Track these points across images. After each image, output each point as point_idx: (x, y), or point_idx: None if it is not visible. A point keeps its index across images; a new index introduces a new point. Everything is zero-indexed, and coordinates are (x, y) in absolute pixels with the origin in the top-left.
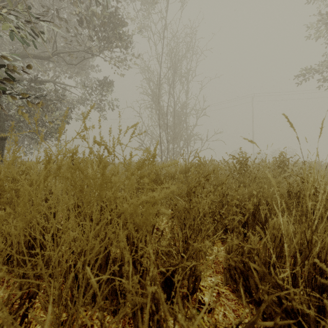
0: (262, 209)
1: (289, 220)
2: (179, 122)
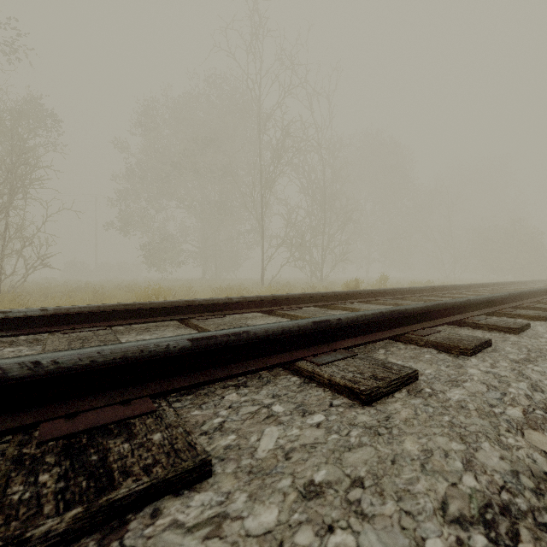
0: None
1: None
2: None
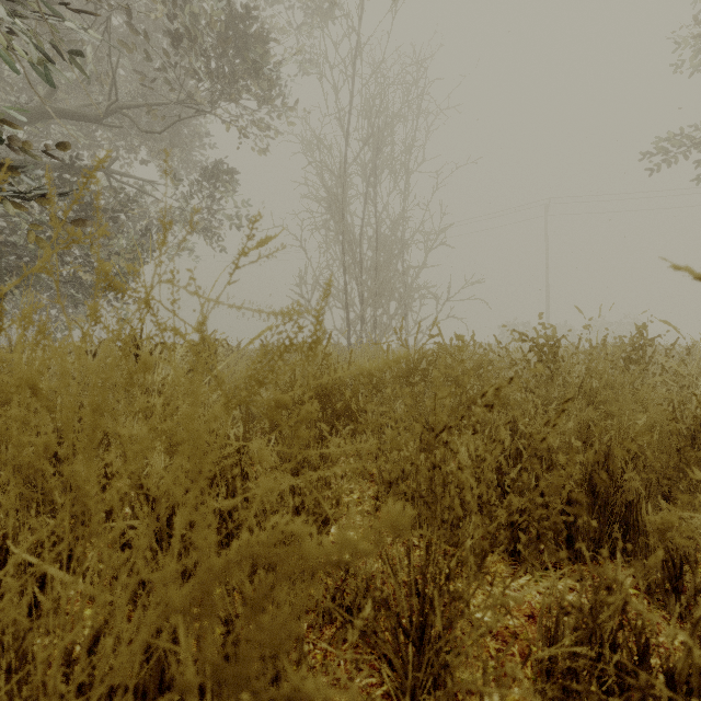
0: (618, 478)
1: (694, 508)
2: (387, 259)
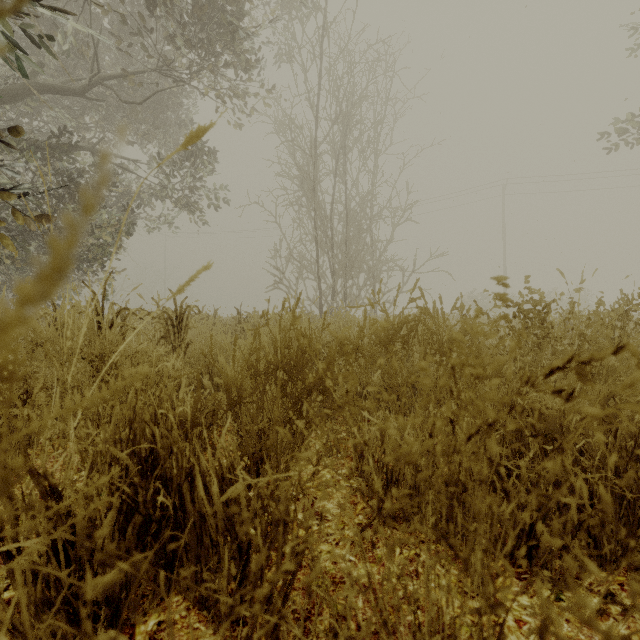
0: None
1: None
2: (356, 234)
